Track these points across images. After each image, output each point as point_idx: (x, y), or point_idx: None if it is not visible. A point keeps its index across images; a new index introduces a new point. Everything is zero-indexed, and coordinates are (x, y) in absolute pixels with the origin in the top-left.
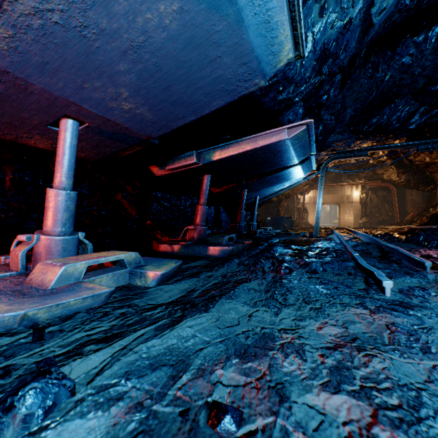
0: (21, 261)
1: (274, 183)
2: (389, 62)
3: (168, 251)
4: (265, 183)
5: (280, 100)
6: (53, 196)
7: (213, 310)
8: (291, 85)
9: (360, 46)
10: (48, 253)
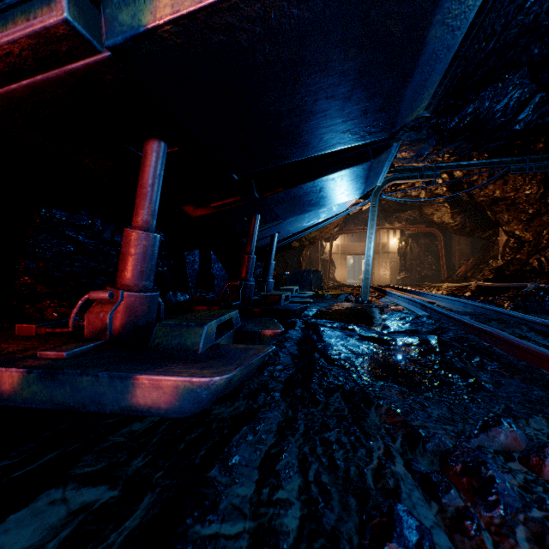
0: None
1: (310, 205)
2: None
3: None
4: (296, 202)
5: None
6: None
7: None
8: None
9: None
10: None
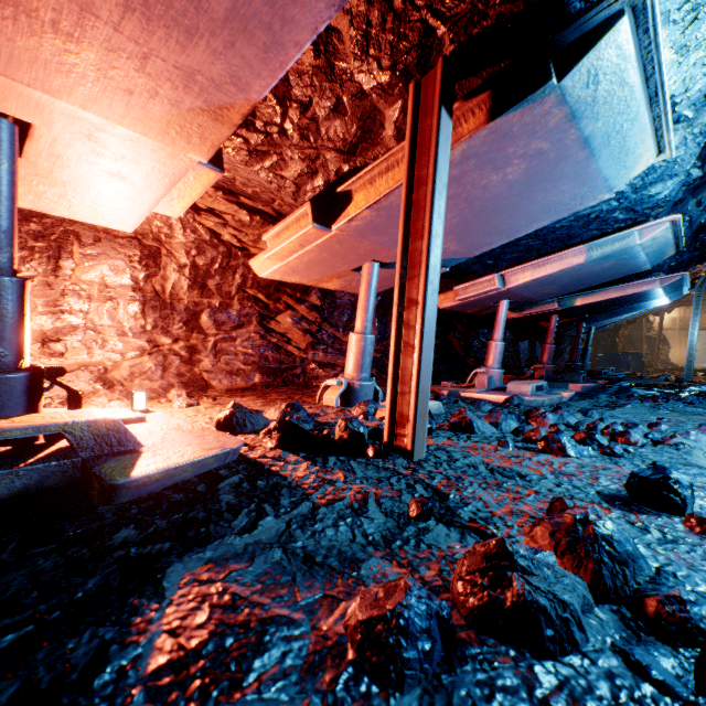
0: (486, 383)
1: (623, 313)
2: None
3: None
4: (613, 314)
5: None
6: (496, 346)
7: (626, 408)
8: None
9: None
10: (493, 380)
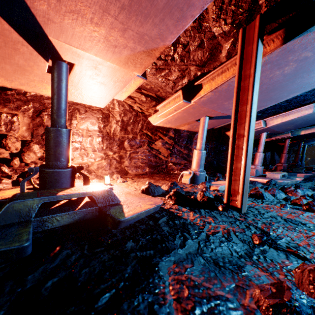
0: (254, 173)
1: None
2: None
3: None
4: None
5: None
6: (259, 155)
7: None
8: None
9: None
10: (258, 171)
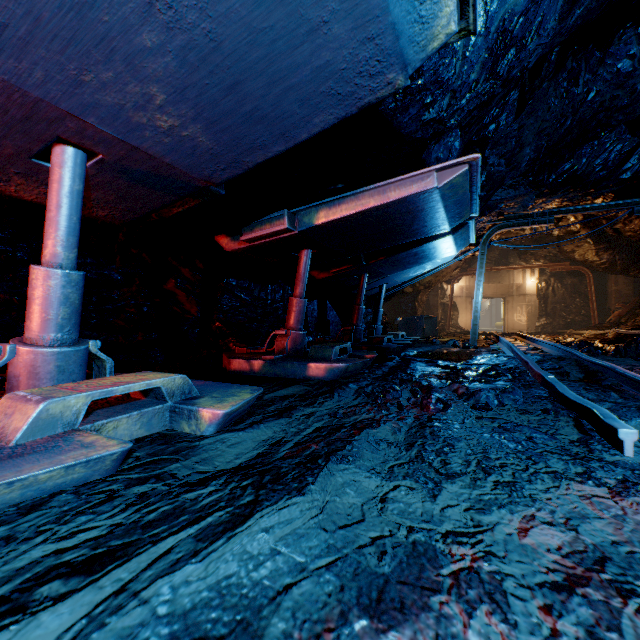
0: None
1: (409, 263)
2: (595, 69)
3: (244, 370)
4: (397, 263)
5: (427, 122)
6: (39, 279)
7: (313, 488)
8: (445, 94)
9: (558, 32)
10: (31, 376)
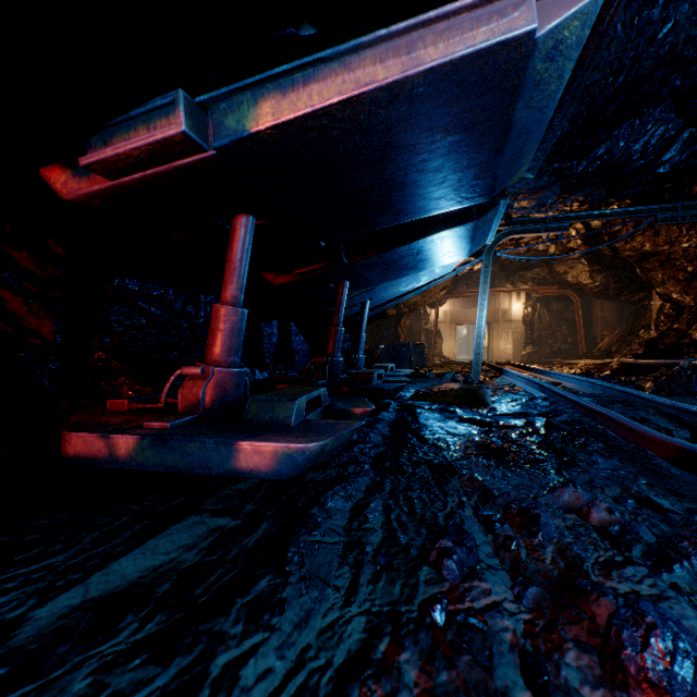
0: None
1: (407, 268)
2: None
3: (95, 456)
4: (391, 266)
5: None
6: None
7: None
8: None
9: None
10: None
